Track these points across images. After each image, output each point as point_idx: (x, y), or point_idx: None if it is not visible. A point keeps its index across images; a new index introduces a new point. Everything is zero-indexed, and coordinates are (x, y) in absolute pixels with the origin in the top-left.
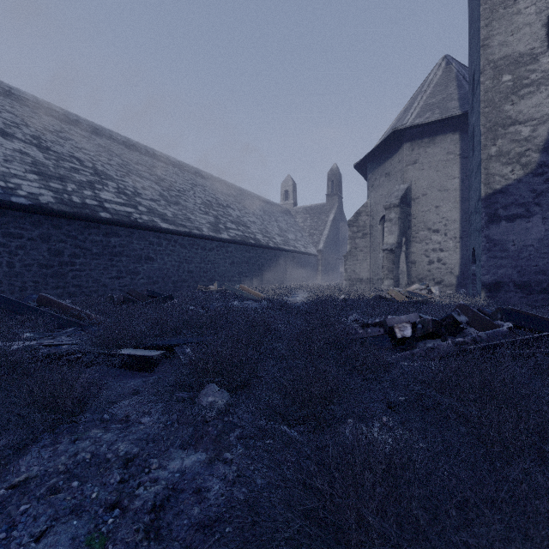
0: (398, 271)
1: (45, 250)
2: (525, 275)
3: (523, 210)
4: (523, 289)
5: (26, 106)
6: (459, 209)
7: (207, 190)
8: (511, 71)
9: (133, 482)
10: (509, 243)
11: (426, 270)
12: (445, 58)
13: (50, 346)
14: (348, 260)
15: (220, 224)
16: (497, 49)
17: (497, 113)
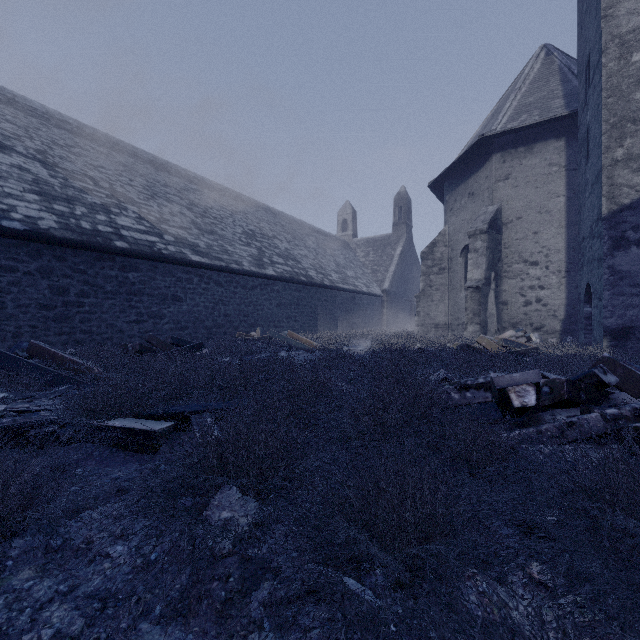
0: (486, 314)
1: (45, 288)
2: None
3: None
4: None
5: (32, 117)
6: (564, 236)
7: (249, 217)
8: None
9: None
10: None
11: (522, 313)
12: (544, 48)
13: (23, 413)
14: (421, 301)
15: (265, 257)
16: (624, 19)
17: (624, 104)
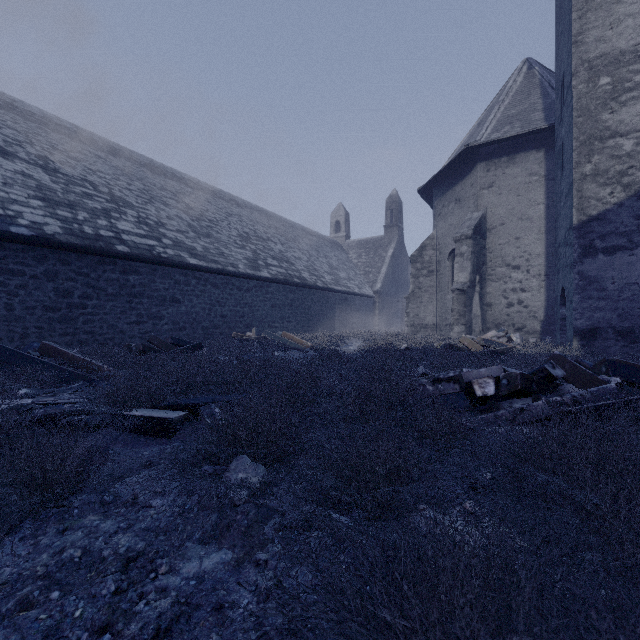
0: (471, 315)
1: (50, 290)
2: (627, 320)
3: (625, 241)
4: (625, 336)
5: (31, 122)
6: (544, 241)
7: (244, 220)
8: (610, 72)
9: (133, 593)
10: (607, 280)
11: (505, 314)
12: (527, 62)
13: (49, 406)
14: (411, 302)
15: (260, 260)
16: (592, 46)
17: (592, 124)
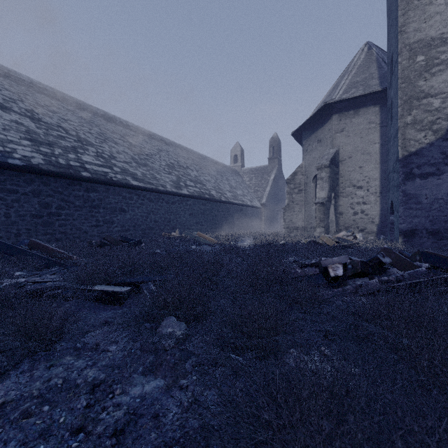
0: (328, 221)
1: (36, 203)
2: (436, 224)
3: (434, 169)
4: (434, 235)
5: (22, 86)
6: (379, 169)
7: (170, 154)
8: (424, 53)
9: (98, 407)
10: (422, 196)
11: (352, 220)
12: (367, 44)
13: (36, 283)
14: (287, 211)
15: (181, 182)
16: (412, 34)
17: (412, 88)
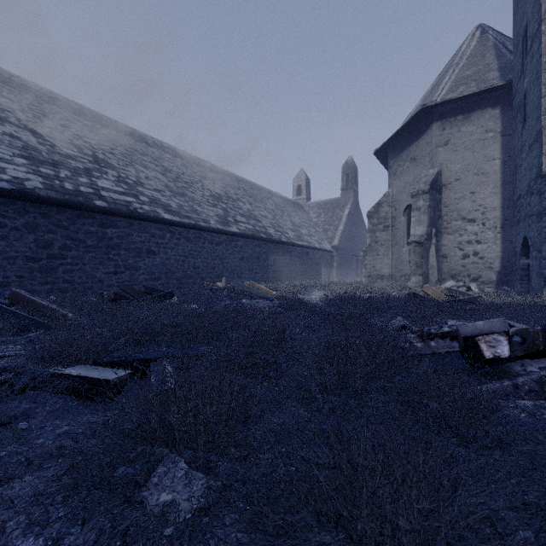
0: (427, 266)
1: (31, 242)
2: None
3: None
4: None
5: (26, 94)
6: (500, 195)
7: (216, 182)
8: None
9: None
10: None
11: (460, 265)
12: (480, 27)
13: None
14: (368, 255)
15: (229, 217)
16: None
17: None
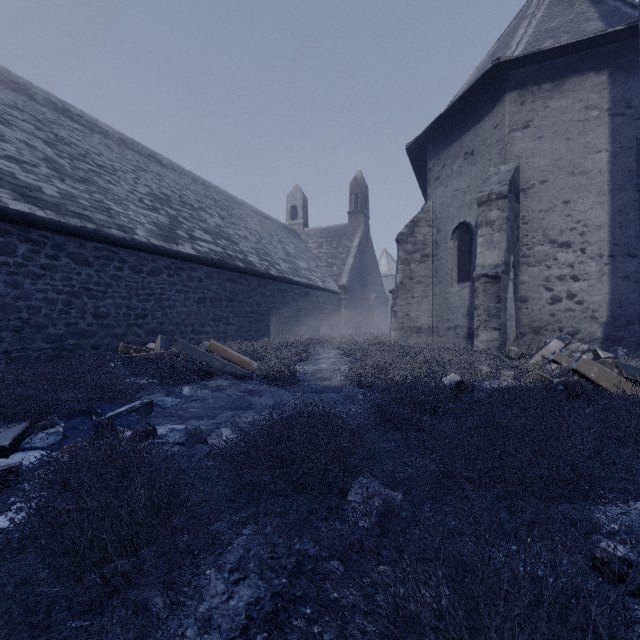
0: (505, 315)
1: None
2: None
3: None
4: None
5: None
6: (608, 206)
7: (165, 180)
8: None
9: None
10: None
11: (547, 313)
12: None
13: None
14: (399, 297)
15: (180, 229)
16: None
17: None
